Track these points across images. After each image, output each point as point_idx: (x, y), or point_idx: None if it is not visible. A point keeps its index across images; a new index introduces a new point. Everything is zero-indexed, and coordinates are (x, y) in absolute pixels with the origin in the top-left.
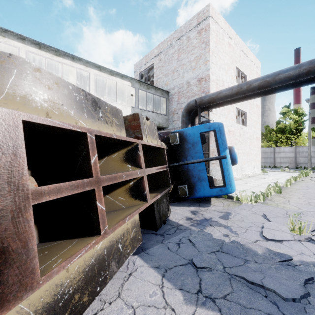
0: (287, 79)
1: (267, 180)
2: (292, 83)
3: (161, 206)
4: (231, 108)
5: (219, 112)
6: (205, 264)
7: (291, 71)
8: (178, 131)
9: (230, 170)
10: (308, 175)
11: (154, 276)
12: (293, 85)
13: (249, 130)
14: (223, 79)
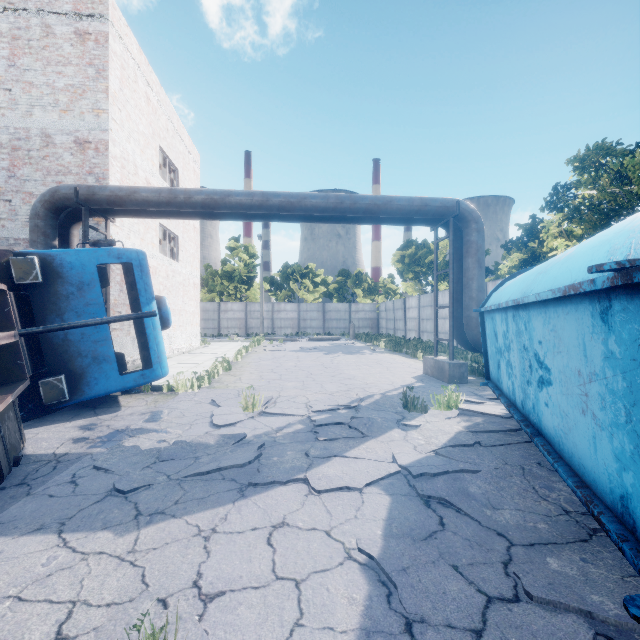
0: (239, 206)
1: (211, 356)
2: (244, 214)
3: (5, 427)
4: (152, 222)
5: (128, 225)
6: (138, 483)
7: (244, 198)
8: (39, 252)
9: (160, 337)
10: (260, 344)
11: (39, 541)
12: (246, 217)
13: (183, 269)
14: (136, 161)
